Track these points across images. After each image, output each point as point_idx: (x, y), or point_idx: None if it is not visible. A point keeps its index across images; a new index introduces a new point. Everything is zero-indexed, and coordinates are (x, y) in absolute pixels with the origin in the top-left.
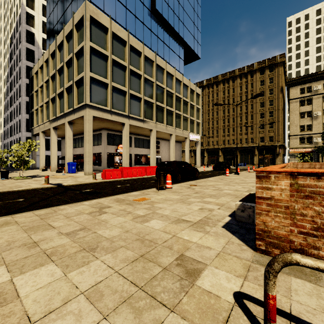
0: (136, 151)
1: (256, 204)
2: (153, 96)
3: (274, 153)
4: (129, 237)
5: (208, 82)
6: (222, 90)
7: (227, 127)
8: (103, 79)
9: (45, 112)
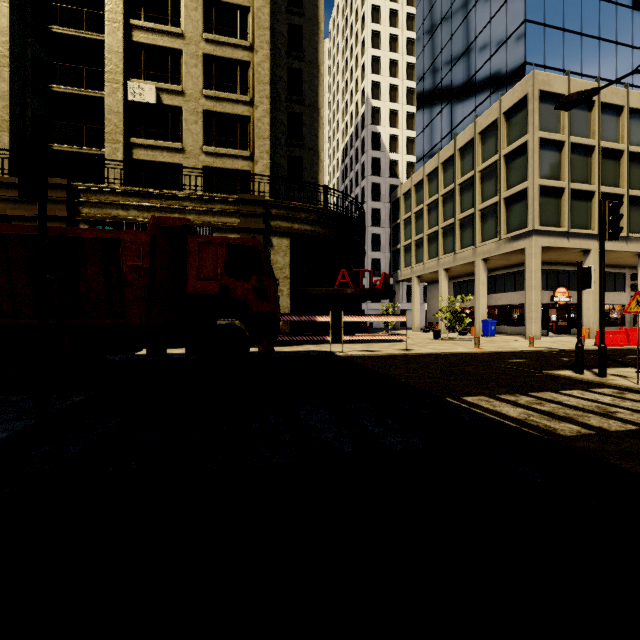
0: None
1: None
2: None
3: None
4: None
5: None
6: None
7: None
8: (556, 183)
9: (426, 247)
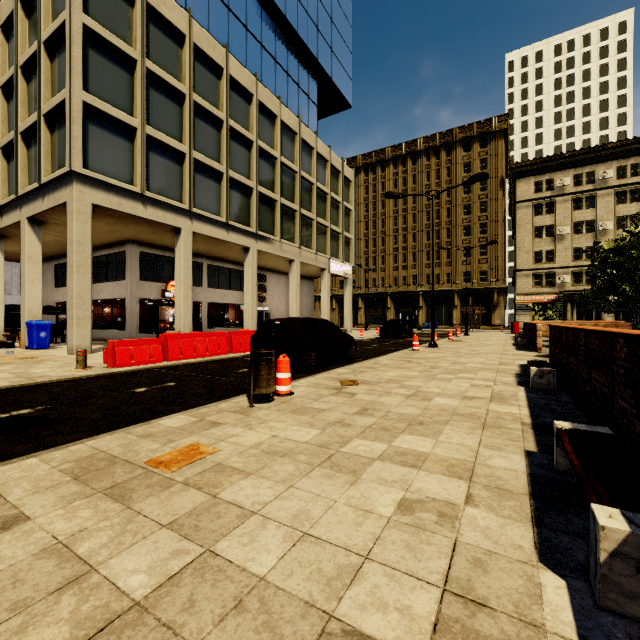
0: (212, 296)
1: None
2: (251, 173)
3: (489, 304)
4: None
5: (365, 160)
6: (393, 178)
7: (403, 252)
8: (120, 114)
9: None
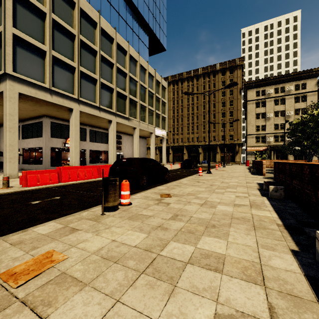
0: (92, 146)
1: None
2: (113, 81)
3: (234, 151)
4: None
5: (173, 78)
6: (187, 87)
7: (191, 125)
8: (36, 42)
9: None
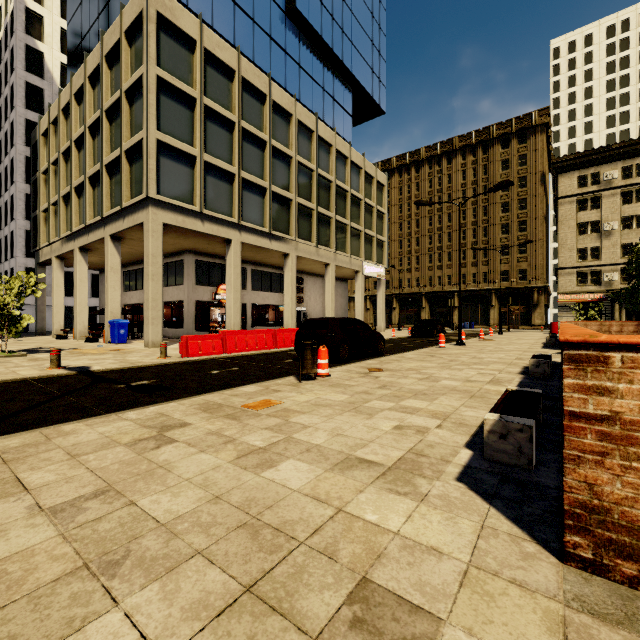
0: (255, 298)
1: (565, 434)
2: (291, 186)
3: (529, 303)
4: (220, 517)
5: (400, 161)
6: (427, 178)
7: (437, 252)
8: (184, 146)
9: (64, 215)
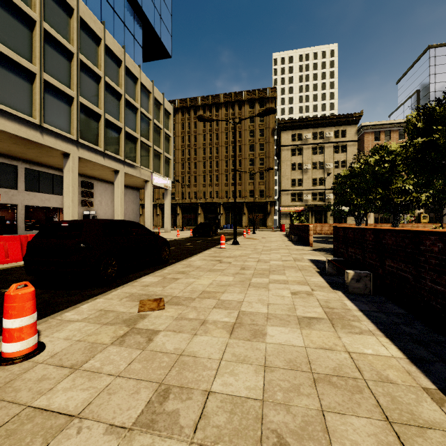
0: (31, 199)
1: None
2: (72, 83)
3: (265, 212)
4: None
5: (182, 104)
6: None
7: (209, 174)
8: None
9: None
